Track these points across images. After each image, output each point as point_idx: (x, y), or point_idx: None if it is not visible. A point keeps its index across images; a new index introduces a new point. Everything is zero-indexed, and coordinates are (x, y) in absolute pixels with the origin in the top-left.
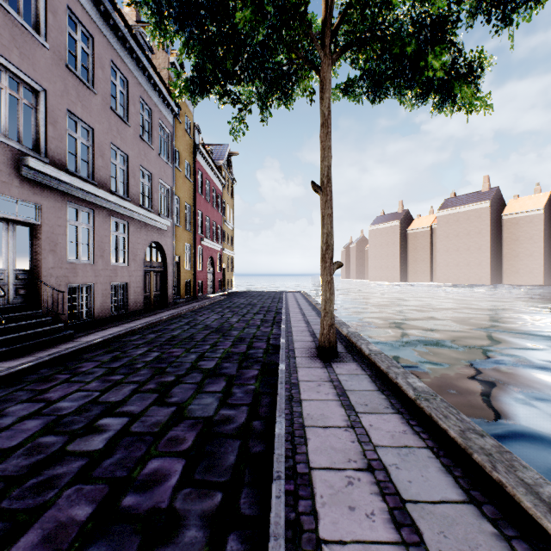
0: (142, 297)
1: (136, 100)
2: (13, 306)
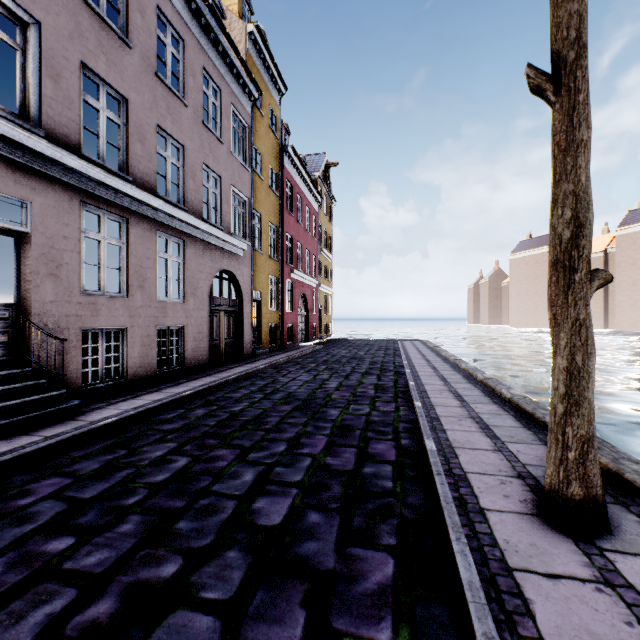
0: (206, 346)
1: (196, 70)
2: None
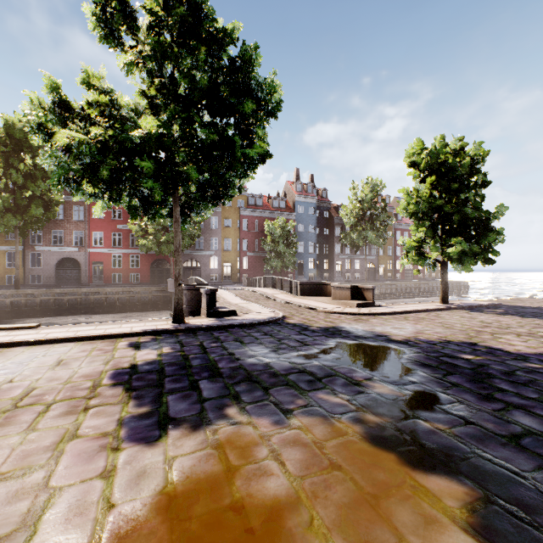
0: (364, 277)
1: None
2: (338, 276)
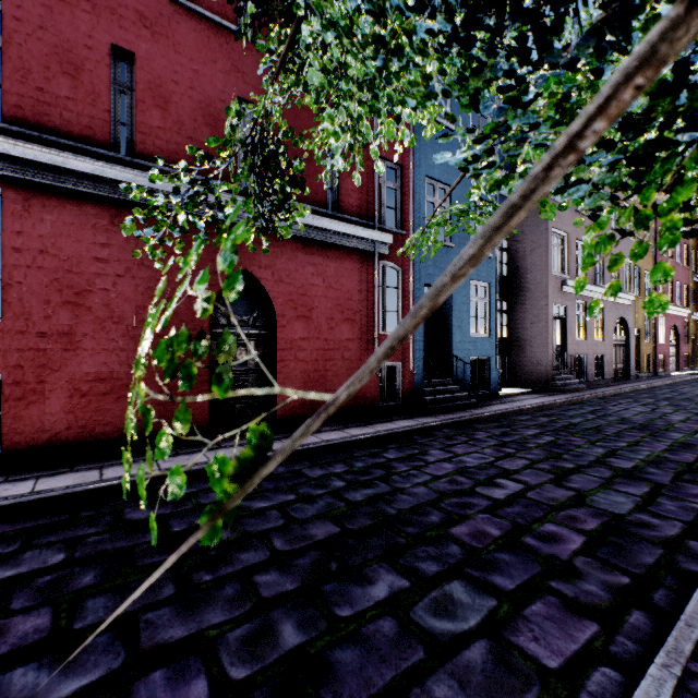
0: (611, 367)
1: None
2: (555, 366)
